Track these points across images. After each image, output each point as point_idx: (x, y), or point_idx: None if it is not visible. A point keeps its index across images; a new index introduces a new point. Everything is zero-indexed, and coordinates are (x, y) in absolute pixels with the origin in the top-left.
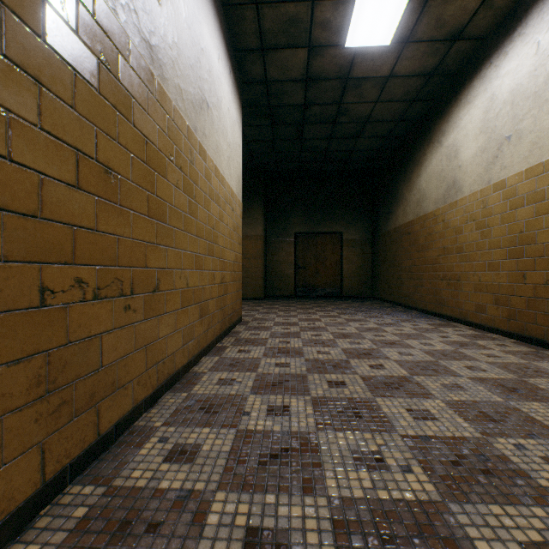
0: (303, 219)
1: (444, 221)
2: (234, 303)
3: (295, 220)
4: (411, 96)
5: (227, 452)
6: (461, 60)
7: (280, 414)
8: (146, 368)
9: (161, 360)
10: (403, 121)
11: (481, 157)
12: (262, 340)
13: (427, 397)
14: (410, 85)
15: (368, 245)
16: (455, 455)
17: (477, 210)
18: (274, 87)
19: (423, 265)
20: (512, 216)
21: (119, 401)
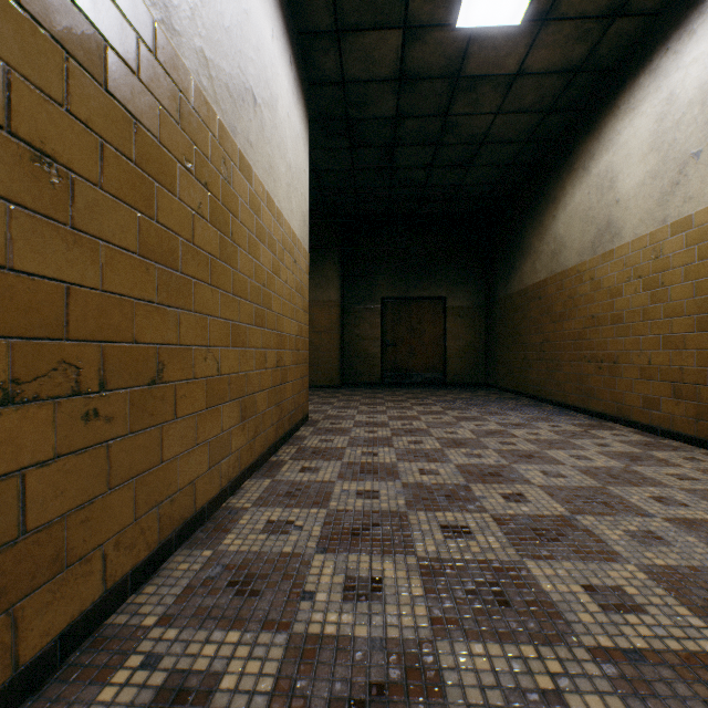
0: (392, 279)
1: (593, 279)
2: (297, 395)
3: (382, 280)
4: (546, 104)
5: (267, 694)
6: (622, 48)
7: (366, 598)
8: (134, 516)
9: (167, 498)
10: (533, 142)
11: (652, 185)
12: (336, 450)
13: (611, 559)
14: (546, 87)
15: (480, 315)
16: (705, 702)
17: (645, 262)
18: (353, 91)
19: (561, 341)
20: (703, 269)
21: (71, 589)
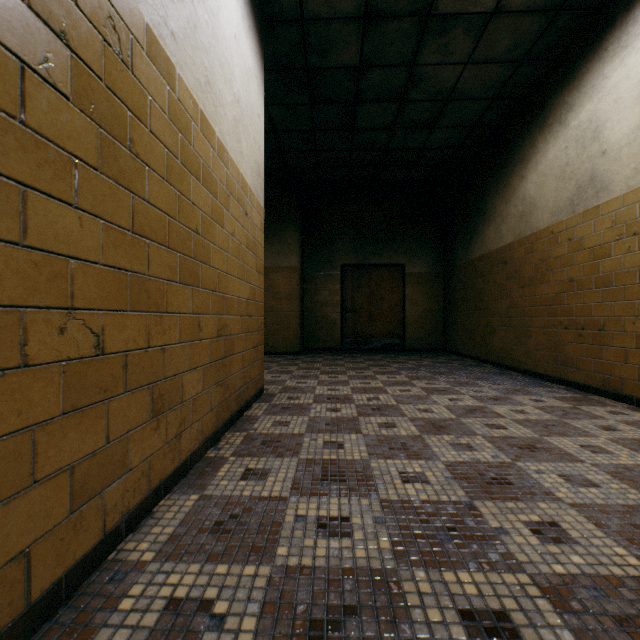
0: (352, 246)
1: (572, 240)
2: (249, 367)
3: (342, 247)
4: (520, 52)
5: None
6: None
7: None
8: None
9: None
10: (500, 99)
11: None
12: (292, 438)
13: None
14: (522, 30)
15: (438, 282)
16: None
17: None
18: (314, 32)
19: (531, 307)
20: None
21: None
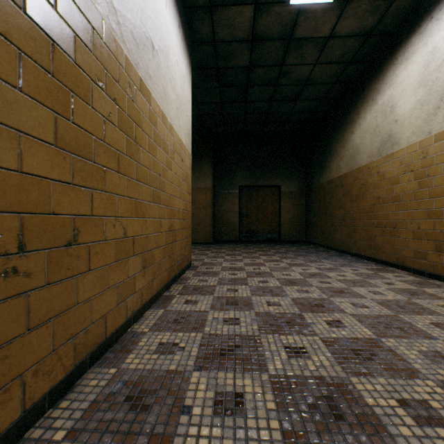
0: (246, 174)
1: (379, 173)
2: (184, 249)
3: (239, 174)
4: (348, 58)
5: None
6: (399, 19)
7: (231, 412)
8: (52, 348)
9: (82, 330)
10: (338, 83)
11: (421, 109)
12: (209, 287)
13: (414, 376)
14: (348, 46)
15: (303, 197)
16: None
17: (416, 161)
18: (221, 48)
19: (357, 214)
20: None
21: None
